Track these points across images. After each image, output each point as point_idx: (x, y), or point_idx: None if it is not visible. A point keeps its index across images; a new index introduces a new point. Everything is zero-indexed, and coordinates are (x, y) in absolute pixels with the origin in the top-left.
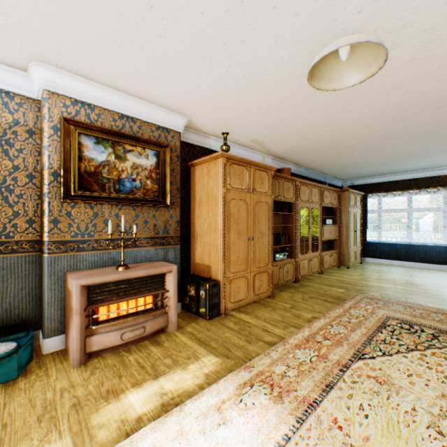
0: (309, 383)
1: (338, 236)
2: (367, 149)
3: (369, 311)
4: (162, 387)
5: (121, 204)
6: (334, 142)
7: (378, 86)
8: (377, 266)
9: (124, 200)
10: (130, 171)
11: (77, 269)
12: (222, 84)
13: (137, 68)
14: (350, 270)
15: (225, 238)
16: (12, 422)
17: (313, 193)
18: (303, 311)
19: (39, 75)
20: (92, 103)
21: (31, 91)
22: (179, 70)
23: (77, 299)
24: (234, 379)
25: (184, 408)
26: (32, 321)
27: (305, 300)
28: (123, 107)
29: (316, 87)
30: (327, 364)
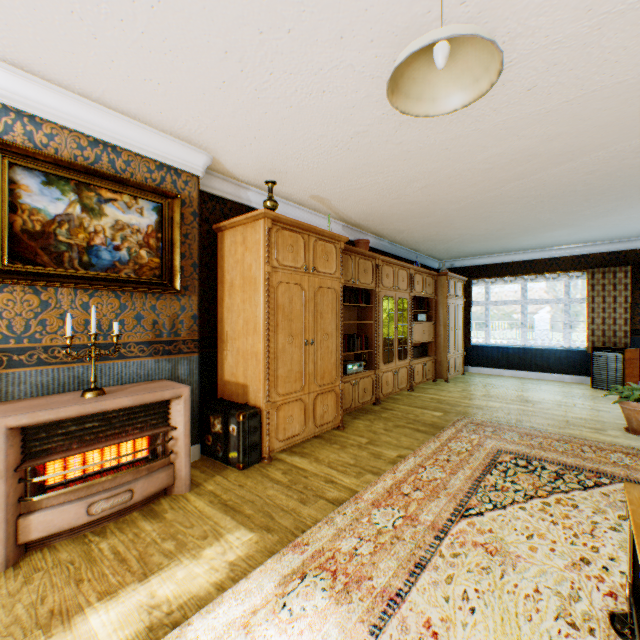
0: (390, 564)
1: (434, 337)
2: (471, 216)
3: (474, 442)
4: (153, 594)
5: (92, 288)
6: (429, 205)
7: (488, 124)
8: (484, 378)
9: (99, 281)
10: (110, 233)
11: (8, 398)
12: (262, 102)
13: (117, 61)
14: (449, 385)
15: (269, 342)
16: None
17: (400, 276)
18: (385, 447)
19: None
20: (37, 114)
21: None
22: (189, 70)
23: None
24: (275, 568)
25: (187, 630)
26: None
27: (389, 431)
28: (98, 128)
29: (401, 109)
30: (417, 529)
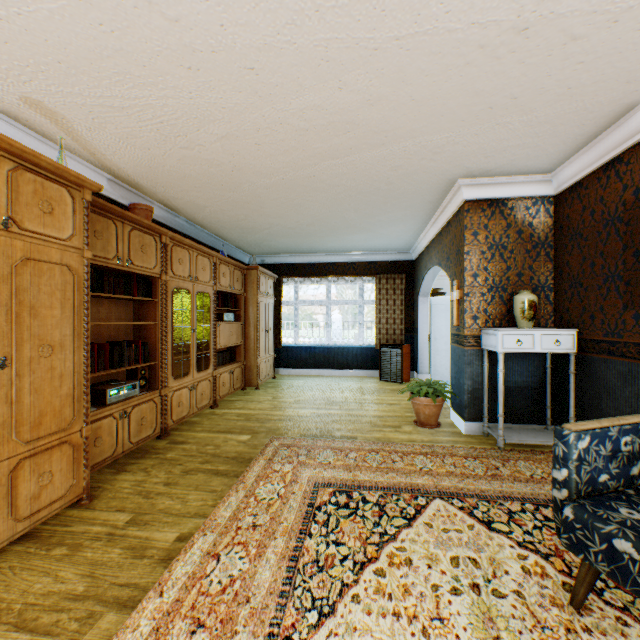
0: None
1: (244, 340)
2: (283, 201)
3: (288, 478)
4: None
5: None
6: (234, 172)
7: (308, 38)
8: (295, 380)
9: None
10: None
11: None
12: None
13: None
14: (260, 392)
15: None
16: None
17: (201, 264)
18: (160, 524)
19: None
20: None
21: None
22: None
23: None
24: None
25: None
26: None
27: (173, 485)
28: None
29: None
30: None
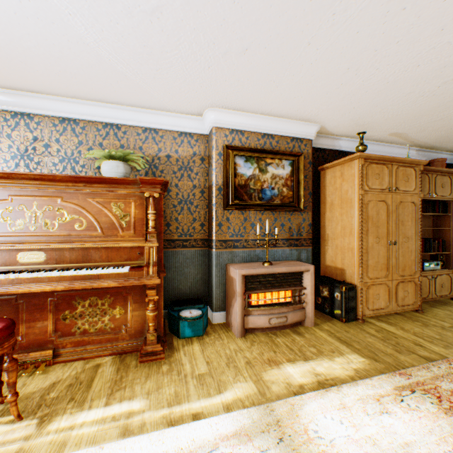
0: None
1: None
2: None
3: None
4: (313, 368)
5: (263, 210)
6: None
7: None
8: None
9: (265, 207)
10: (269, 181)
11: (233, 262)
12: (364, 87)
13: (283, 94)
14: None
15: (361, 241)
16: (211, 361)
17: None
18: None
19: (210, 117)
20: (242, 129)
21: (202, 130)
22: (321, 85)
23: (239, 284)
24: (388, 380)
25: (341, 389)
26: (203, 298)
27: None
28: (265, 128)
29: None
30: None
